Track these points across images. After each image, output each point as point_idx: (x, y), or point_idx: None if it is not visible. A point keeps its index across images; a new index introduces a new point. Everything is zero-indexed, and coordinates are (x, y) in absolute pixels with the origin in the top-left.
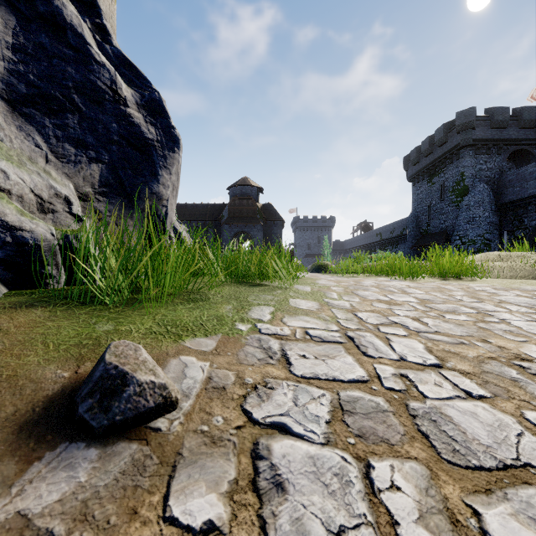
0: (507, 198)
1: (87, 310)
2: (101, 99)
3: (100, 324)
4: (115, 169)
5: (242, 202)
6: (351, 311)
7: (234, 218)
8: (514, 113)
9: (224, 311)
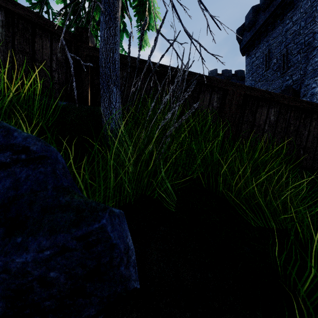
0: None
1: None
2: None
3: None
4: None
5: None
6: None
7: None
8: (235, 73)
9: None
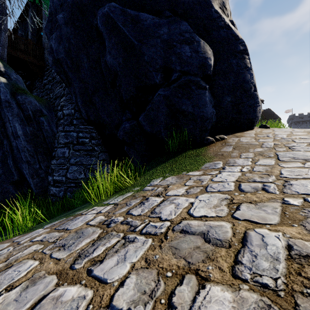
0: None
1: None
2: None
3: None
4: None
5: None
6: None
7: None
8: None
9: None
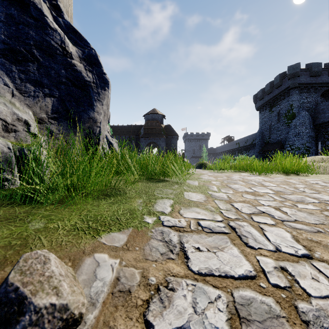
0: (320, 120)
1: (27, 208)
2: (54, 53)
3: (34, 222)
4: (63, 101)
5: (152, 124)
6: (228, 201)
7: (147, 134)
8: (325, 66)
9: (135, 205)
